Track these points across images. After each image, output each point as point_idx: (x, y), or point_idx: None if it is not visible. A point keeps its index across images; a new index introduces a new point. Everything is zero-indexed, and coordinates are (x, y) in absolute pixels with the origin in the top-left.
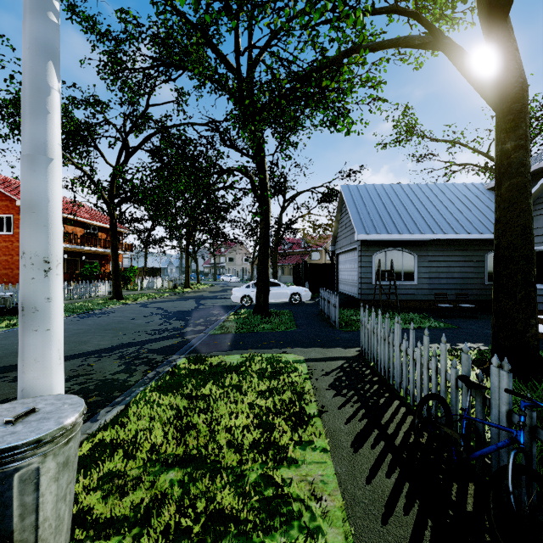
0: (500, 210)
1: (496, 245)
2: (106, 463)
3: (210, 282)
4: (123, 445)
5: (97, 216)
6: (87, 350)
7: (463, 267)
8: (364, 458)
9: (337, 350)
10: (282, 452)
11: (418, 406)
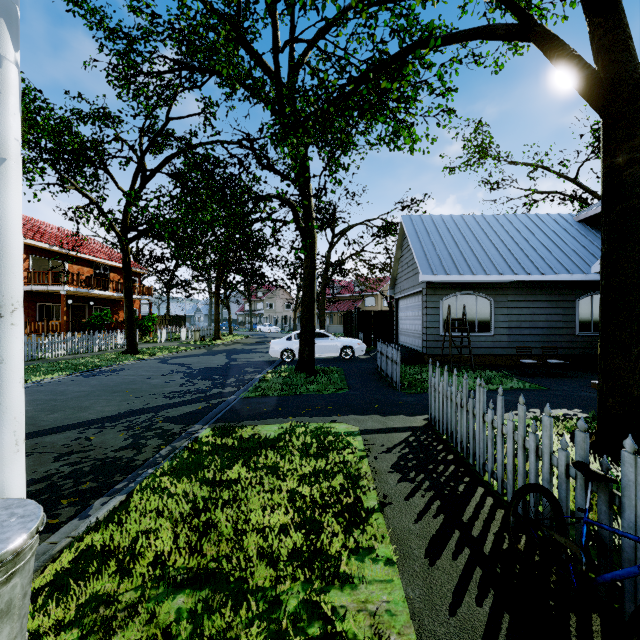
0: (609, 242)
1: (604, 287)
2: (91, 583)
3: (245, 333)
4: (117, 554)
5: (109, 254)
6: (87, 419)
7: (550, 315)
8: (444, 574)
9: (399, 419)
10: (332, 565)
11: (514, 500)
